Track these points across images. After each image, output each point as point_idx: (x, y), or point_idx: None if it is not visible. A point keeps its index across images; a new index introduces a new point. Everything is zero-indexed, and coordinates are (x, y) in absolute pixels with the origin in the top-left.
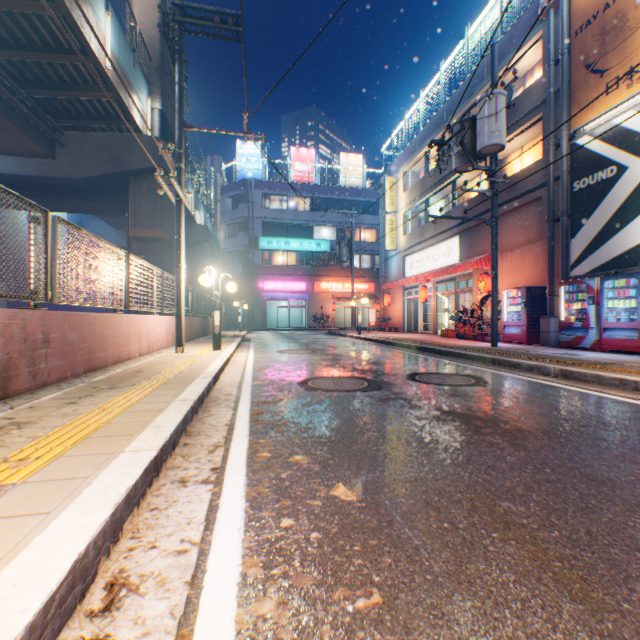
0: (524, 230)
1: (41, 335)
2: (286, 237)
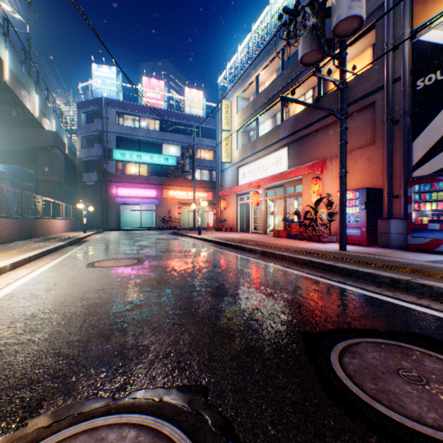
0: (354, 136)
1: None
2: (138, 151)
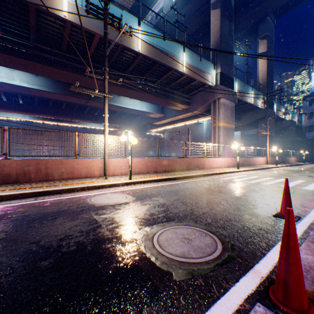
0: None
1: (244, 160)
2: None
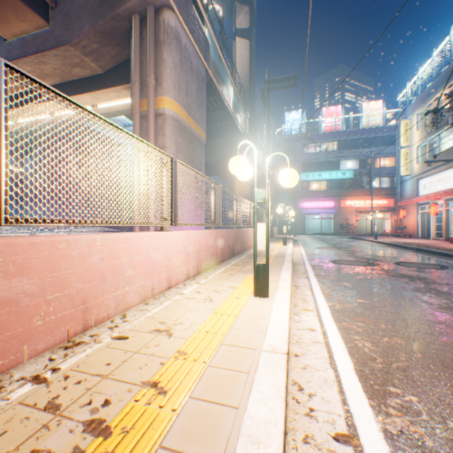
0: None
1: (237, 237)
2: (318, 171)
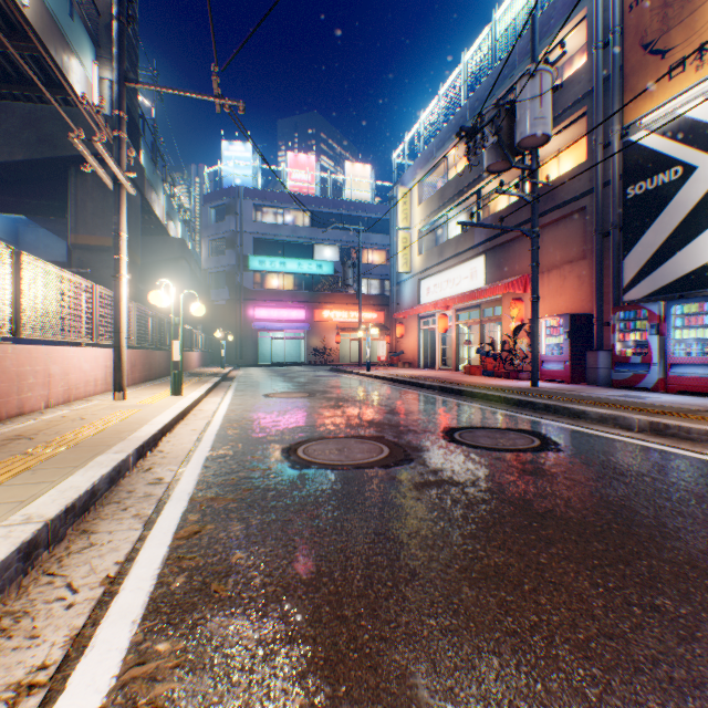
0: (564, 247)
1: None
2: (282, 257)
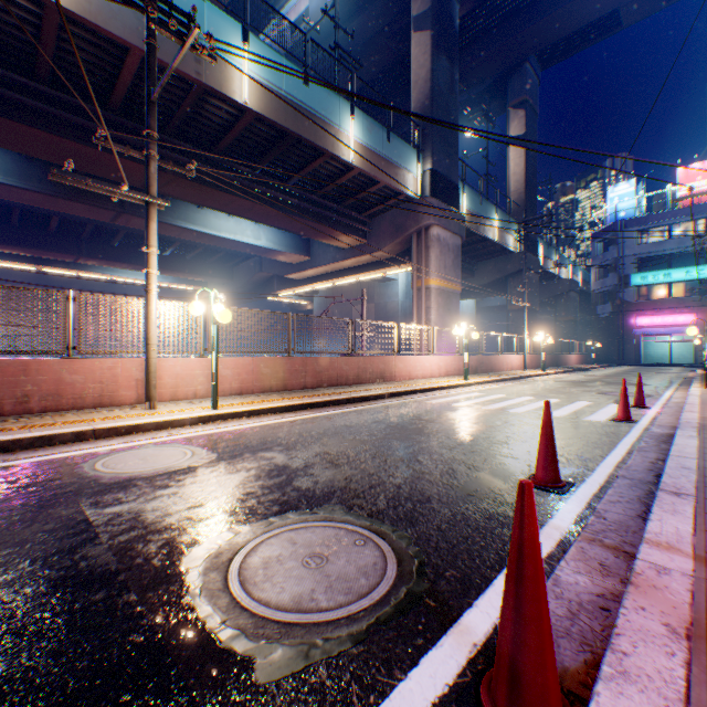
0: None
1: (481, 361)
2: (664, 269)
